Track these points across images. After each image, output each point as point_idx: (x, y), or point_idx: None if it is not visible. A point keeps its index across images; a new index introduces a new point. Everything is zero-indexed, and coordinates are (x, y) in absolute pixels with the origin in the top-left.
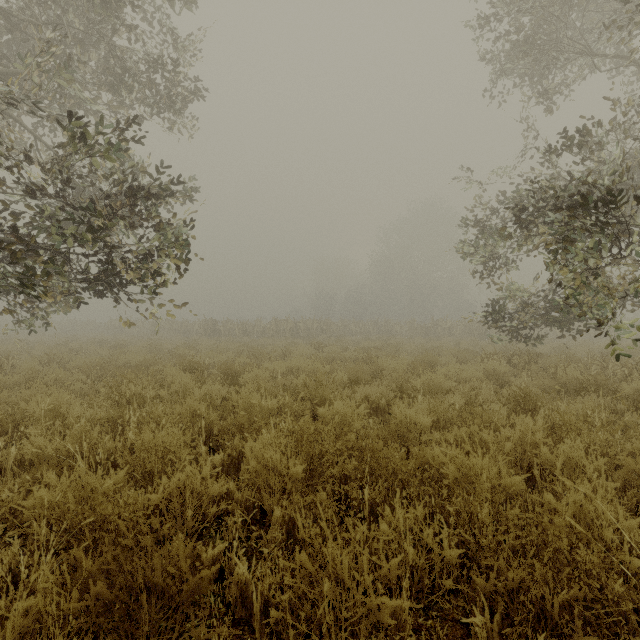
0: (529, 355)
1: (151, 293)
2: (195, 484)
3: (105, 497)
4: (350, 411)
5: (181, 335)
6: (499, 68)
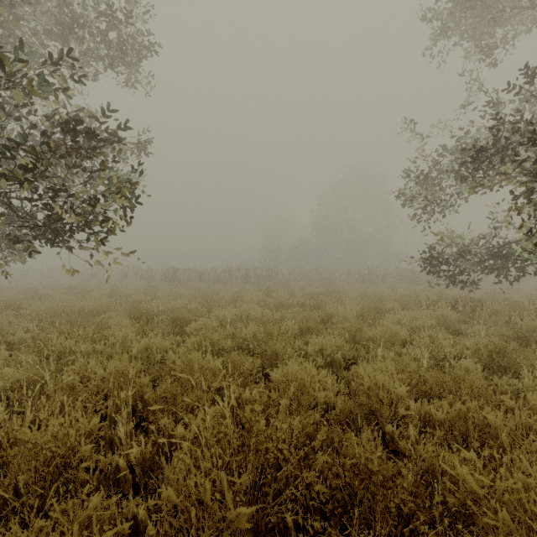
0: (470, 301)
1: (97, 240)
2: (68, 536)
3: None
4: (309, 378)
5: (145, 281)
6: (442, 25)
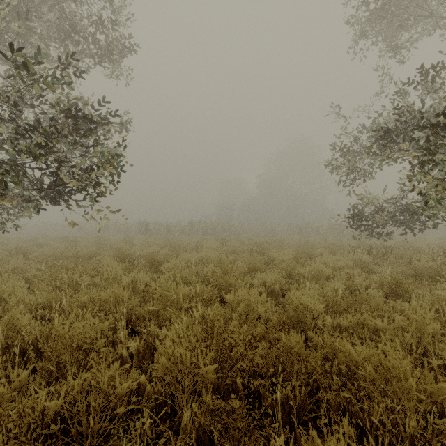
0: (383, 248)
1: (91, 199)
2: (102, 384)
3: (3, 402)
4: (254, 299)
5: (123, 233)
6: (360, 29)
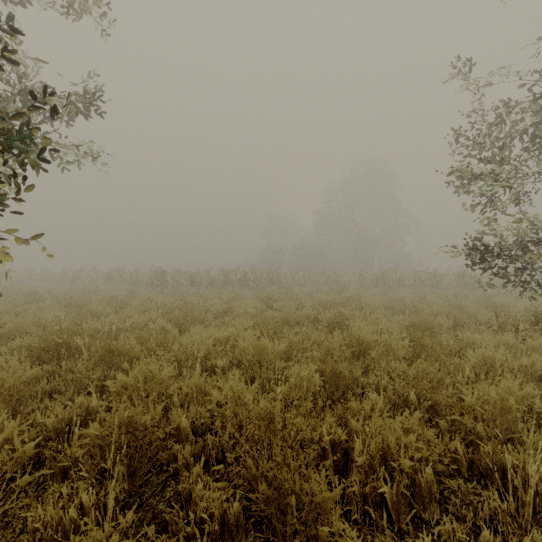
0: None
1: None
2: None
3: None
4: None
5: (129, 286)
6: None
